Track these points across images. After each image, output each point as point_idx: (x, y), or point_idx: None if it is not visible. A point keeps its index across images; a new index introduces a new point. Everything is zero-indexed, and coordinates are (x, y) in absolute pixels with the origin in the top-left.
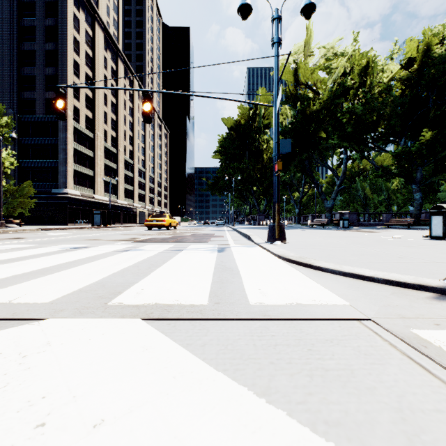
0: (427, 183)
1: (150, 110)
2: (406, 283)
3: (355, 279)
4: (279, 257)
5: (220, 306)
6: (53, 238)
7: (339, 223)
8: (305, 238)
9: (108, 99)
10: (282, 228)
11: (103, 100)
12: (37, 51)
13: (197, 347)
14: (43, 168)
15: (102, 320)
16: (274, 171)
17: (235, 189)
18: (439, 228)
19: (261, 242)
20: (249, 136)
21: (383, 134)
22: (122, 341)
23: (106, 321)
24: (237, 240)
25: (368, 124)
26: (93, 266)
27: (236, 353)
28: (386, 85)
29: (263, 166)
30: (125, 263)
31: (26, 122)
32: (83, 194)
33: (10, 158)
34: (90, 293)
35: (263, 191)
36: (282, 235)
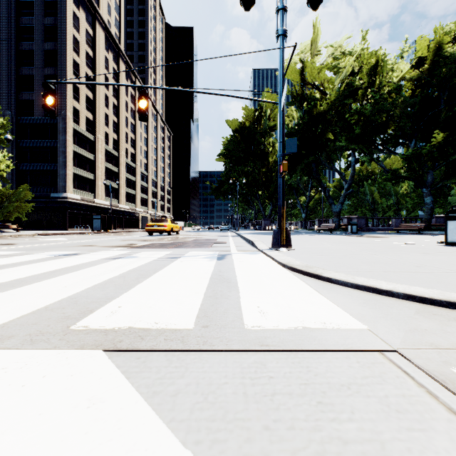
0: (438, 187)
1: (146, 107)
2: (432, 299)
3: (371, 293)
4: (283, 266)
5: (208, 331)
6: (45, 244)
7: (347, 228)
8: (312, 244)
9: (109, 100)
10: (287, 233)
11: (104, 102)
12: (36, 51)
13: (166, 398)
14: (42, 172)
15: (53, 354)
16: (279, 172)
17: (240, 193)
18: (455, 234)
19: (265, 248)
20: (254, 138)
21: (393, 136)
22: (65, 389)
23: (58, 355)
24: (240, 246)
25: (377, 125)
26: (74, 277)
27: (218, 409)
28: (396, 85)
29: (269, 169)
30: (111, 273)
31: (25, 124)
32: (84, 198)
33: (6, 161)
34: (56, 311)
35: (268, 196)
36: (287, 241)
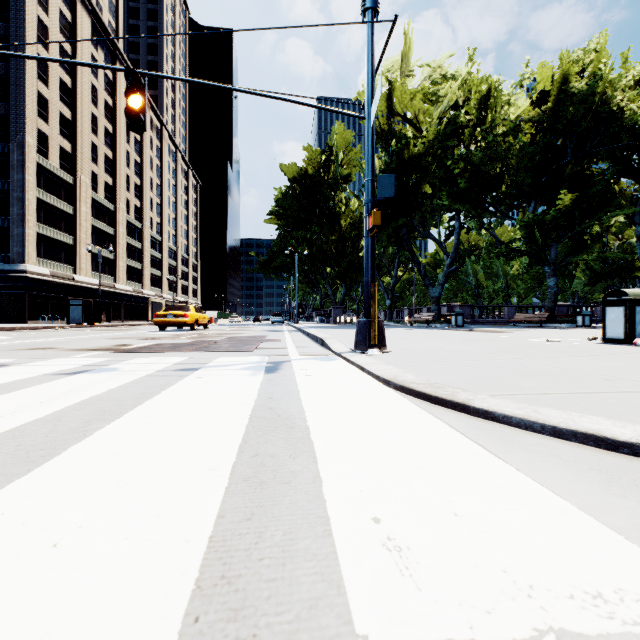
0: (563, 265)
1: (141, 108)
2: None
3: (593, 449)
4: (386, 383)
5: None
6: None
7: (450, 319)
8: (415, 343)
9: (99, 124)
10: (380, 326)
11: (91, 125)
12: None
13: None
14: None
15: None
16: (366, 228)
17: (300, 269)
18: (618, 326)
19: (344, 350)
20: (321, 192)
21: (507, 196)
22: None
23: None
24: (303, 347)
25: (488, 179)
26: None
27: None
28: (513, 124)
29: (341, 236)
30: (33, 411)
31: None
32: (56, 274)
33: None
34: None
35: (340, 274)
36: (380, 339)
